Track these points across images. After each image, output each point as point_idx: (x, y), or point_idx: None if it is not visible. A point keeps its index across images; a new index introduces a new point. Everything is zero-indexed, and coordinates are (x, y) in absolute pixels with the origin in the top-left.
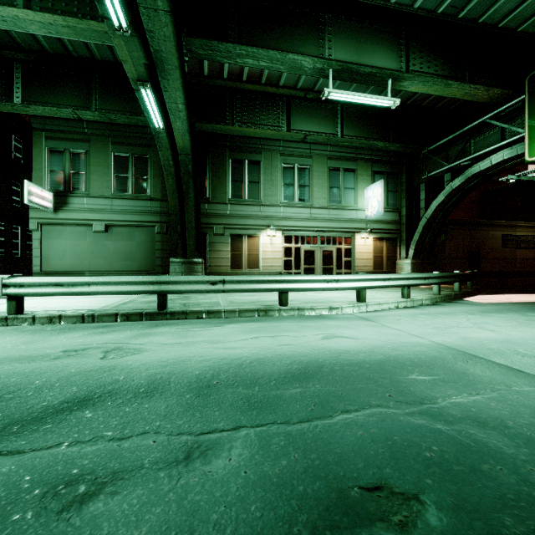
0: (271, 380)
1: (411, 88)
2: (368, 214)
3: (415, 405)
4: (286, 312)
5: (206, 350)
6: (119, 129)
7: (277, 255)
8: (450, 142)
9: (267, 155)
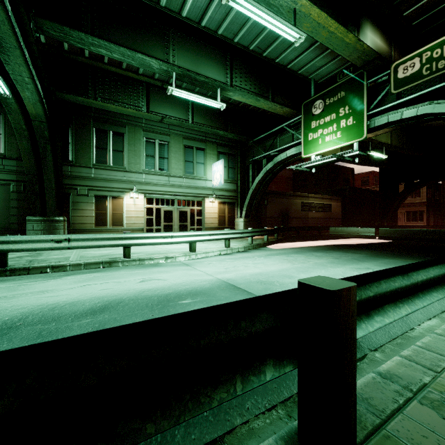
0: (71, 316)
1: (235, 97)
2: (214, 184)
3: None
4: (128, 262)
5: (28, 300)
6: None
7: (140, 214)
8: (266, 137)
9: (131, 129)
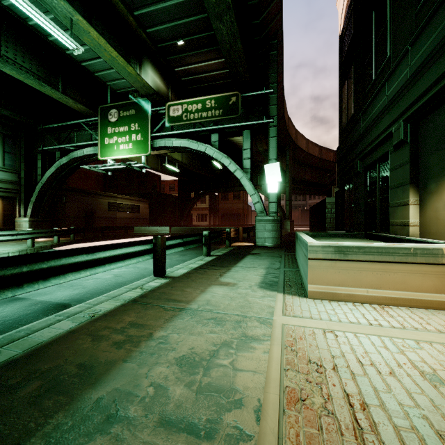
0: None
1: (6, 70)
2: None
3: None
4: None
5: None
6: None
7: None
8: (60, 128)
9: None
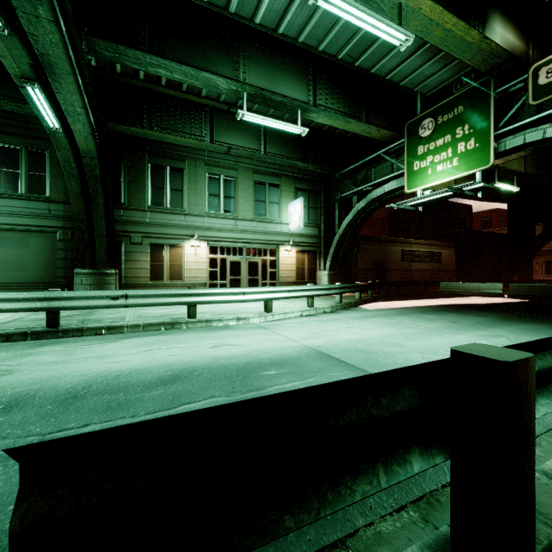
0: (139, 386)
1: (319, 119)
2: (291, 228)
3: (247, 393)
4: (193, 324)
5: (88, 366)
6: (7, 116)
7: (202, 266)
8: (357, 169)
9: (191, 163)
